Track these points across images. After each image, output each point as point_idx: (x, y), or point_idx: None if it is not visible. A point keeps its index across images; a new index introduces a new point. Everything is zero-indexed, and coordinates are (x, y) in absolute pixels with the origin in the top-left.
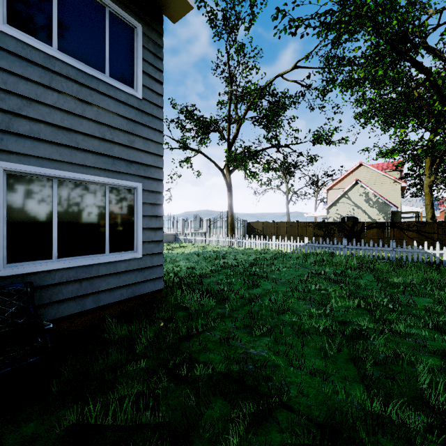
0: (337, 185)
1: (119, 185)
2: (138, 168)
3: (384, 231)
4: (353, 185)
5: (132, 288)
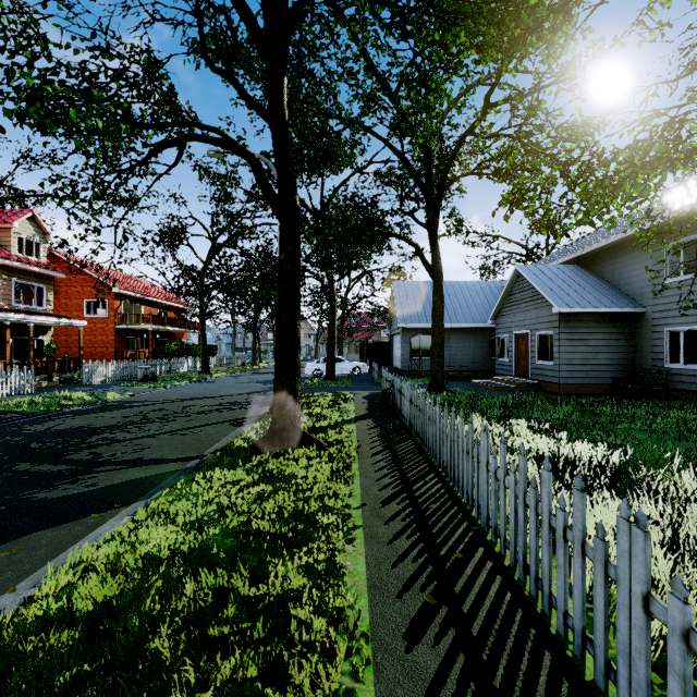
0: None
1: None
2: None
3: None
4: None
5: None
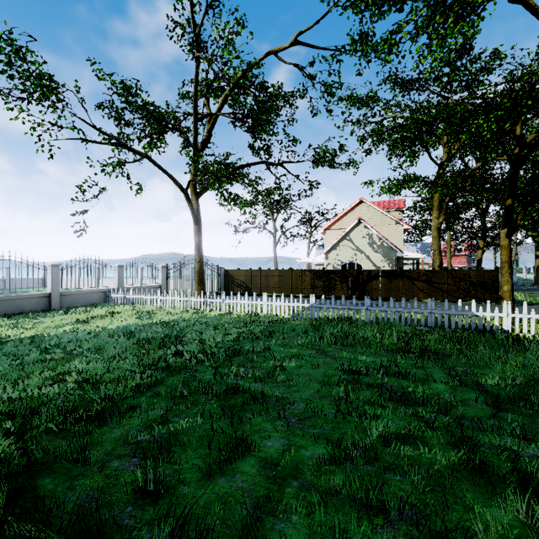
0: (335, 224)
1: None
2: None
3: (392, 281)
4: (356, 224)
5: None
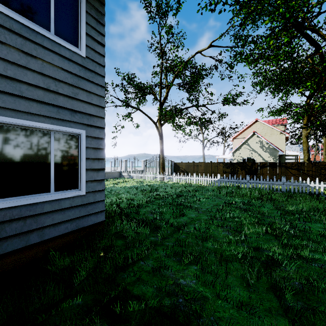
0: (240, 135)
1: (64, 131)
2: (81, 117)
3: (274, 169)
4: (251, 135)
5: (76, 221)
